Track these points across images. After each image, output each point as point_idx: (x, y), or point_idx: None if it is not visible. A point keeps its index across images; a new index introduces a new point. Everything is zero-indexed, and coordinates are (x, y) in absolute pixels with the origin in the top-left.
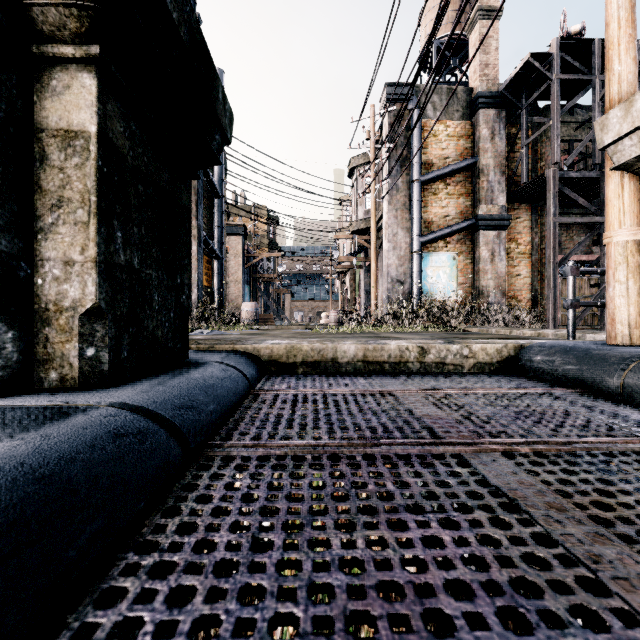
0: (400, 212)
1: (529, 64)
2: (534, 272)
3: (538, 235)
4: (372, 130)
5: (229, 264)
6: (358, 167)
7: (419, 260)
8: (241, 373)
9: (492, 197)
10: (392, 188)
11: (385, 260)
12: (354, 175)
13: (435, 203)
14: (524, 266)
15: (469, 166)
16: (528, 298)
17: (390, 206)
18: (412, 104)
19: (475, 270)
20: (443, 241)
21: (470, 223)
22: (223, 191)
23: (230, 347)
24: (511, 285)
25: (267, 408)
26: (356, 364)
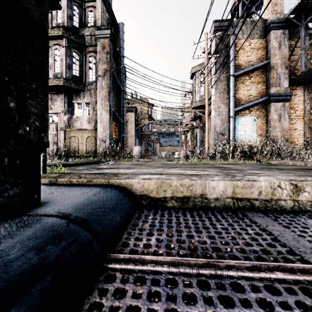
0: (222, 94)
1: None
2: (306, 127)
3: (308, 104)
4: (206, 47)
5: (128, 127)
6: (196, 72)
7: (233, 121)
8: (94, 230)
9: (279, 82)
10: (217, 80)
11: (213, 122)
12: (194, 77)
13: (243, 88)
14: (299, 123)
15: (264, 65)
16: (304, 142)
17: (216, 91)
18: (229, 31)
19: (268, 126)
20: (248, 110)
21: (265, 98)
22: (124, 87)
23: (105, 181)
24: (291, 135)
25: None
26: (225, 200)
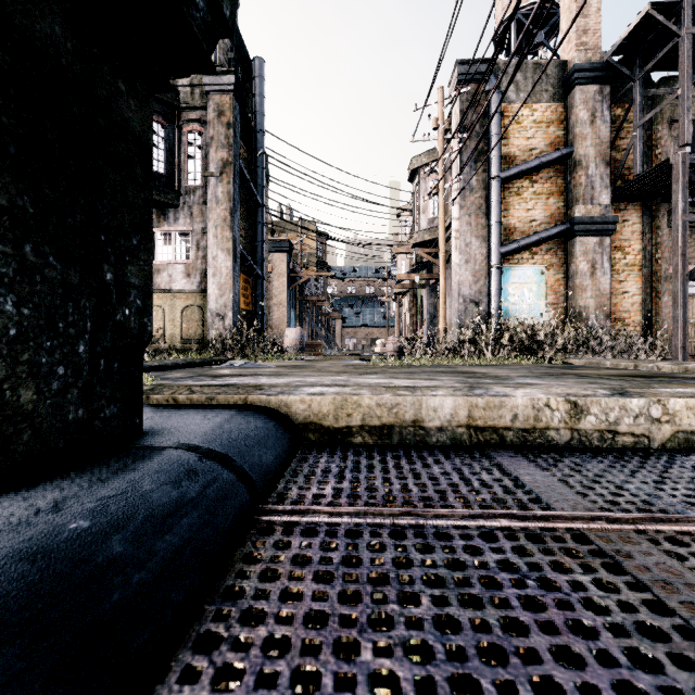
0: (474, 217)
1: (647, 19)
2: (646, 288)
3: (651, 242)
4: (440, 118)
5: (272, 285)
6: (421, 168)
7: (498, 275)
8: (238, 470)
9: (592, 195)
10: (464, 188)
11: (455, 276)
12: (416, 178)
13: (518, 205)
14: (633, 281)
15: (562, 158)
16: (641, 321)
17: (462, 210)
18: (489, 84)
19: (570, 287)
20: (528, 252)
21: (563, 228)
22: (264, 199)
23: (241, 399)
24: (616, 305)
25: (277, 609)
26: (455, 431)
